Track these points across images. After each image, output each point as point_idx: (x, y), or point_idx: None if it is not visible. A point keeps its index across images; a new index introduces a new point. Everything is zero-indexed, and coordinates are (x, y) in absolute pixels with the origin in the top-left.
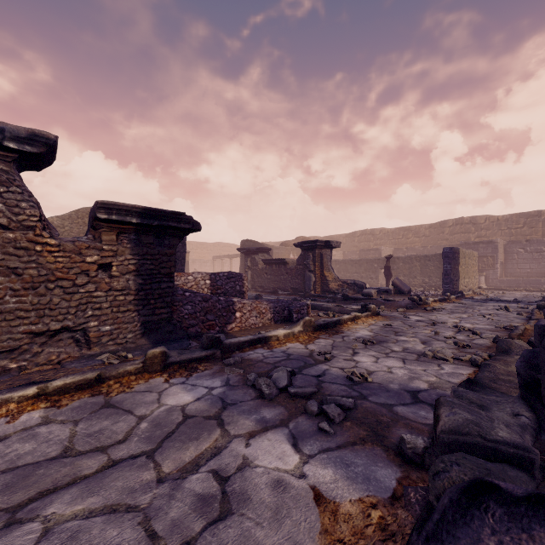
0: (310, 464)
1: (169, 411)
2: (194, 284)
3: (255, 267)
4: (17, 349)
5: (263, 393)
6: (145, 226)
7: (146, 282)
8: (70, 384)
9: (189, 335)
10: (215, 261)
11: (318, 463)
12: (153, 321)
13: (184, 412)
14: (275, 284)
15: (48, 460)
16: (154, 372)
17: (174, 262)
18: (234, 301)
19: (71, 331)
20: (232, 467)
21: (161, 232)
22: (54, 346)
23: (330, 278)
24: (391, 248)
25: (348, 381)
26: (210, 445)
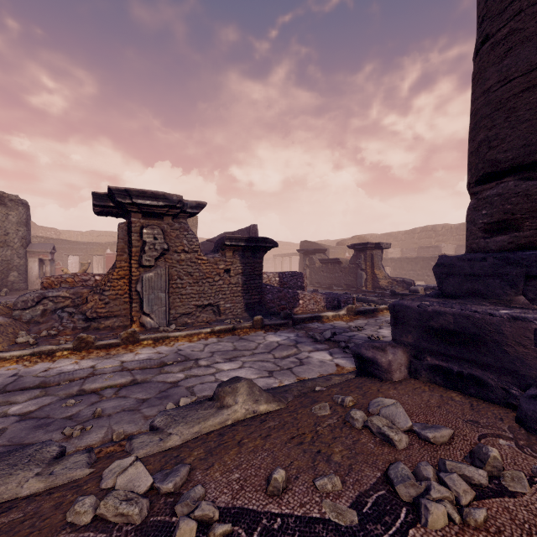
0: (336, 359)
1: (271, 342)
2: (267, 281)
3: (312, 266)
4: (191, 313)
5: (317, 340)
6: (247, 246)
7: (247, 279)
8: (222, 329)
9: (270, 313)
10: (275, 259)
11: (340, 359)
12: (251, 303)
13: (278, 343)
14: (330, 281)
15: (230, 350)
16: (257, 329)
17: (262, 267)
18: (298, 292)
19: (212, 306)
20: (303, 357)
21: (255, 249)
22: (204, 313)
23: (381, 275)
24: (453, 245)
25: (368, 339)
26: (293, 353)
